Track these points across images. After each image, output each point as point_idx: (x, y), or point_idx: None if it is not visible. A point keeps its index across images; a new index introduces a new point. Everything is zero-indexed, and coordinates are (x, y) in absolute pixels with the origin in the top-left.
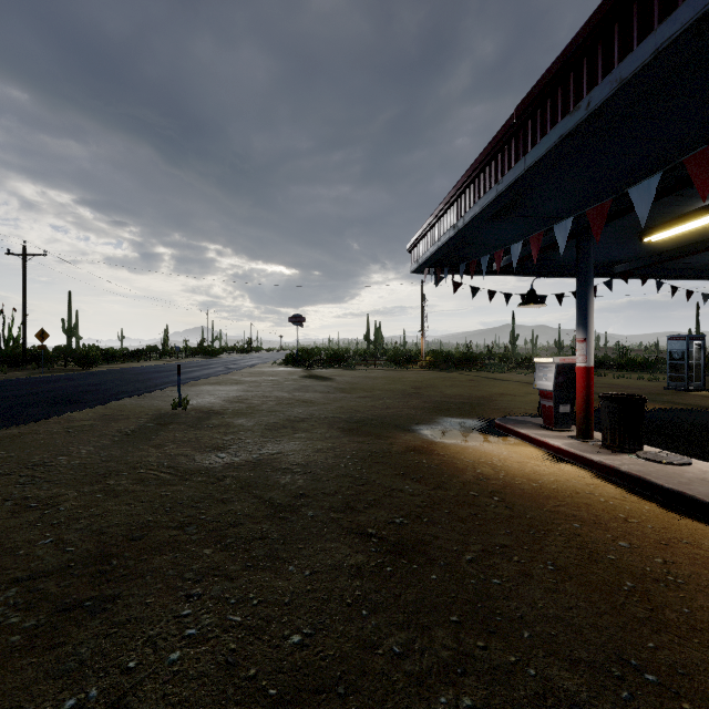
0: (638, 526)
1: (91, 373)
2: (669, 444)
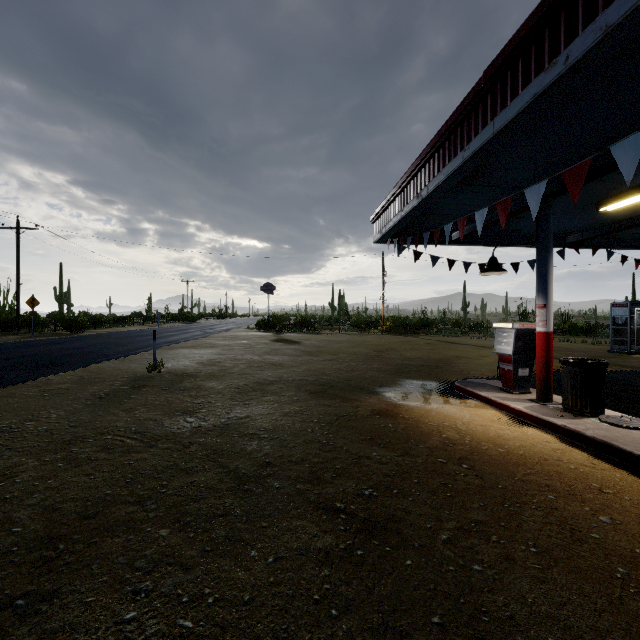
0: (615, 498)
1: (77, 337)
2: (625, 407)
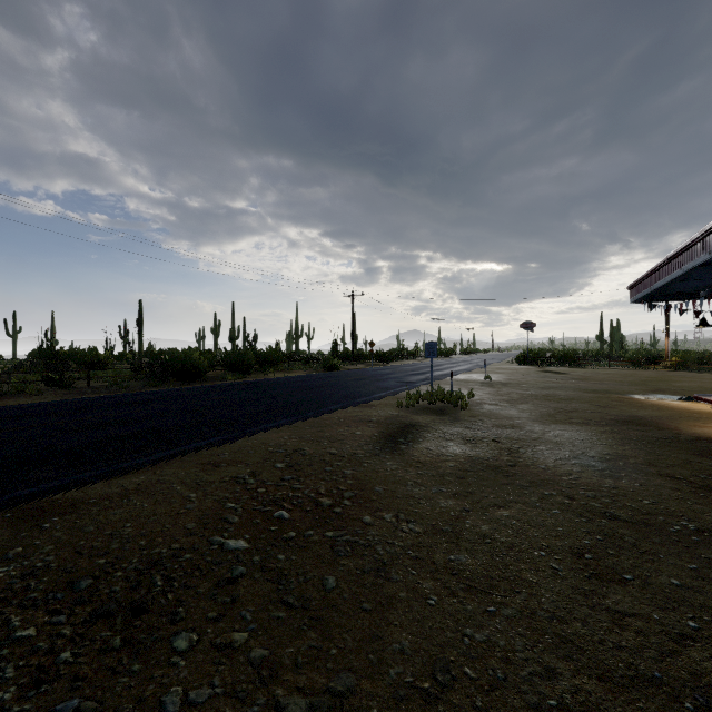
0: None
1: (398, 366)
2: None
